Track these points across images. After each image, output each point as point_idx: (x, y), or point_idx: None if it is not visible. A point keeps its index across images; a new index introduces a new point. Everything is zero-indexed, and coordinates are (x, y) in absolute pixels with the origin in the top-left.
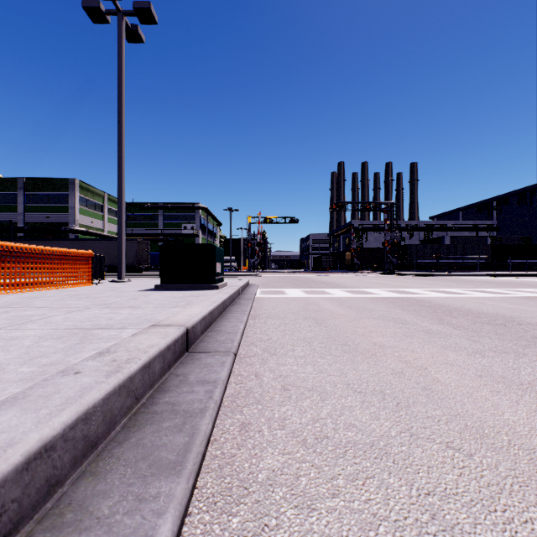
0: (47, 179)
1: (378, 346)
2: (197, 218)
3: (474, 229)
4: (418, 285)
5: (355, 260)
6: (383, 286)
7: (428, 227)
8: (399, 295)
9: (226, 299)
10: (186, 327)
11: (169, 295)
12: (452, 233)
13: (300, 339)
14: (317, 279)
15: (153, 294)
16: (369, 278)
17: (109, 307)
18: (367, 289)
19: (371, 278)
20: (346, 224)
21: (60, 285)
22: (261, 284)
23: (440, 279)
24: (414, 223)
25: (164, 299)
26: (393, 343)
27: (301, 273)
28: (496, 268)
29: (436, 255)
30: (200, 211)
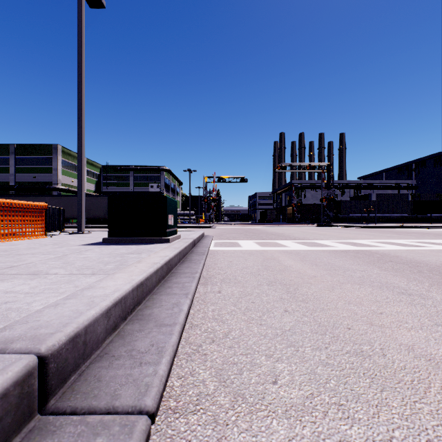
0: (34, 145)
1: (424, 359)
2: (162, 178)
3: (396, 187)
4: (362, 236)
5: (296, 214)
6: (330, 237)
7: (357, 186)
8: (356, 248)
9: (172, 257)
10: (42, 352)
11: (109, 251)
12: (378, 191)
13: (277, 335)
14: (266, 230)
15: (91, 250)
16: (311, 229)
17: (1, 274)
18: (318, 240)
19: (313, 229)
20: (288, 183)
21: (5, 238)
22: (215, 235)
23: (376, 231)
24: (346, 182)
25: (95, 259)
26: (441, 349)
27: (250, 224)
28: (417, 221)
29: (367, 209)
30: (165, 172)
